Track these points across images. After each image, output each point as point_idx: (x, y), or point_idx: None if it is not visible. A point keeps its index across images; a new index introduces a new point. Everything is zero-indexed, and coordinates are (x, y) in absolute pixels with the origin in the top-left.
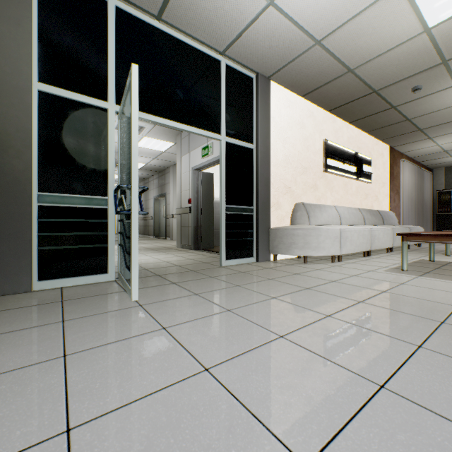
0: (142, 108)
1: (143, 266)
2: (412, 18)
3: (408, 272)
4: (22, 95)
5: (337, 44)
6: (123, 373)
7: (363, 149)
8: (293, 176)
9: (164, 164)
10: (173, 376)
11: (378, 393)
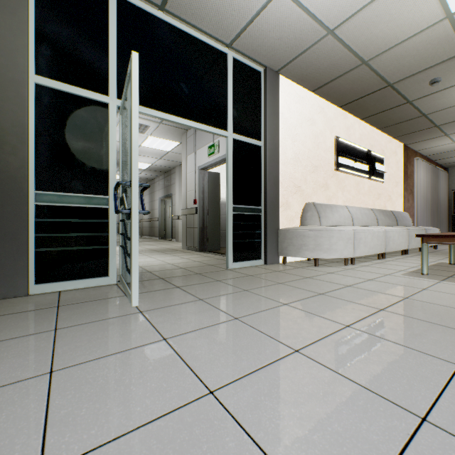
0: (145, 103)
1: (147, 269)
2: (433, 3)
3: (429, 276)
4: (18, 88)
5: (351, 33)
6: (114, 395)
7: (375, 147)
8: (303, 175)
9: (170, 164)
10: (172, 401)
11: (420, 429)
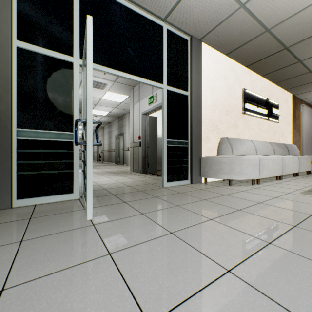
0: (101, 62)
1: (103, 186)
2: None
3: None
4: (3, 50)
5: (258, 6)
6: None
7: (272, 96)
8: (219, 117)
9: (122, 111)
10: None
11: None
